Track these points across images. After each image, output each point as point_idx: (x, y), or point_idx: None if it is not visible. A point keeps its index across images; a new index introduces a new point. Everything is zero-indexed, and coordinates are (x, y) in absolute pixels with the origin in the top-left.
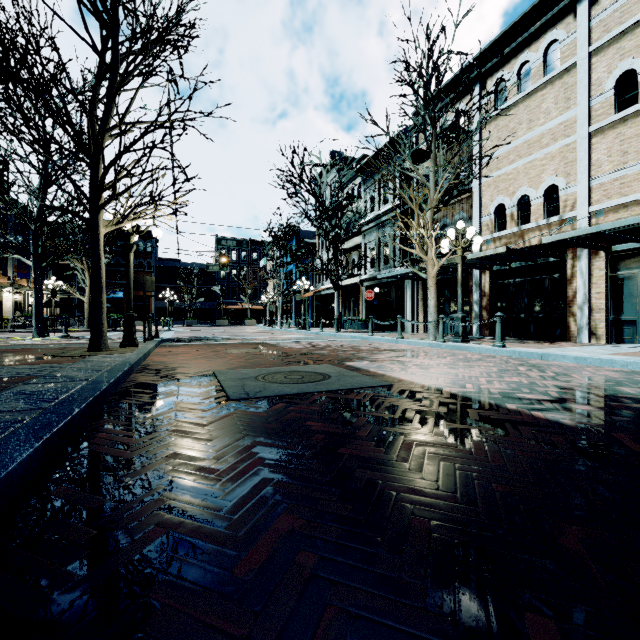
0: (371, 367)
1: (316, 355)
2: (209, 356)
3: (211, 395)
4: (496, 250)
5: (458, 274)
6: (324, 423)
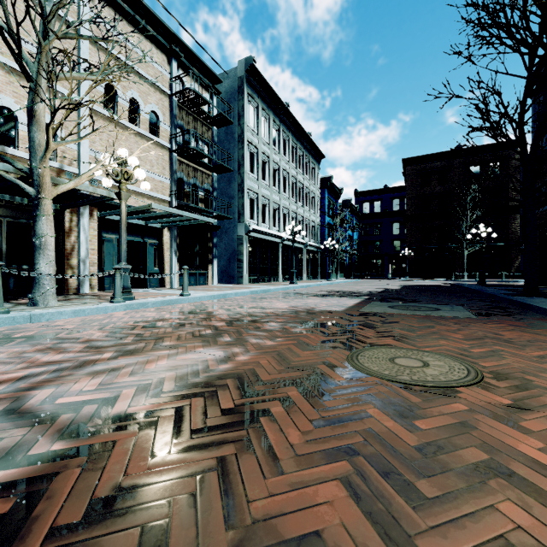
0: (341, 306)
1: (320, 320)
2: (510, 348)
3: (471, 308)
4: (111, 194)
5: (124, 214)
6: (431, 301)
